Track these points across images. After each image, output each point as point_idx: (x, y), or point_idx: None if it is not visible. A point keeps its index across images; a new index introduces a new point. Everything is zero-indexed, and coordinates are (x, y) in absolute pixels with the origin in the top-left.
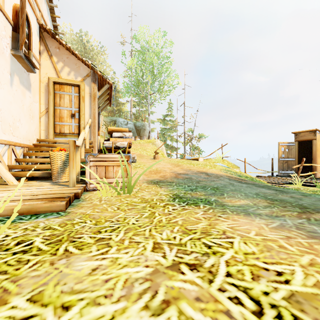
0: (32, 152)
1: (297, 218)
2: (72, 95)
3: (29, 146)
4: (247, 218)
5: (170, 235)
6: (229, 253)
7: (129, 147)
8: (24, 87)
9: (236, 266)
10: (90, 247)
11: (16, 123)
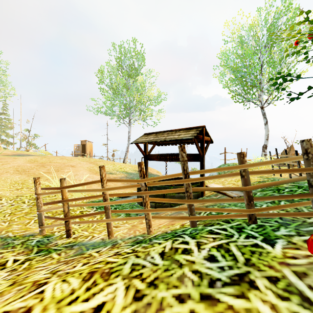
0: None
1: None
2: None
3: None
4: None
5: None
6: None
7: None
8: None
9: None
10: None
11: None
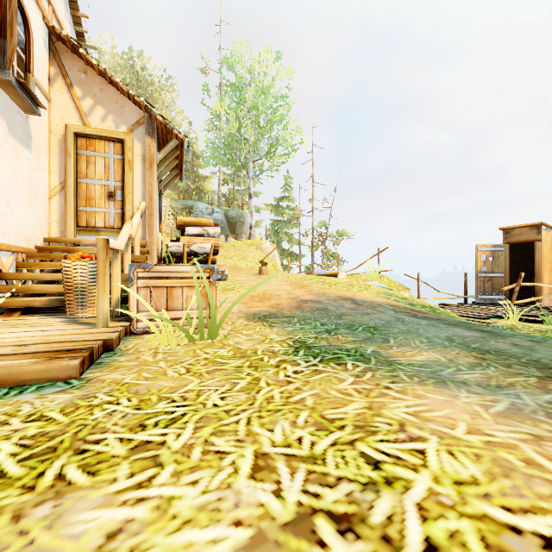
0: (32, 262)
1: (540, 390)
2: (109, 157)
3: (27, 251)
4: (443, 391)
5: (291, 433)
6: (421, 482)
7: (215, 253)
8: (17, 140)
9: (445, 521)
10: (115, 467)
11: (0, 208)
